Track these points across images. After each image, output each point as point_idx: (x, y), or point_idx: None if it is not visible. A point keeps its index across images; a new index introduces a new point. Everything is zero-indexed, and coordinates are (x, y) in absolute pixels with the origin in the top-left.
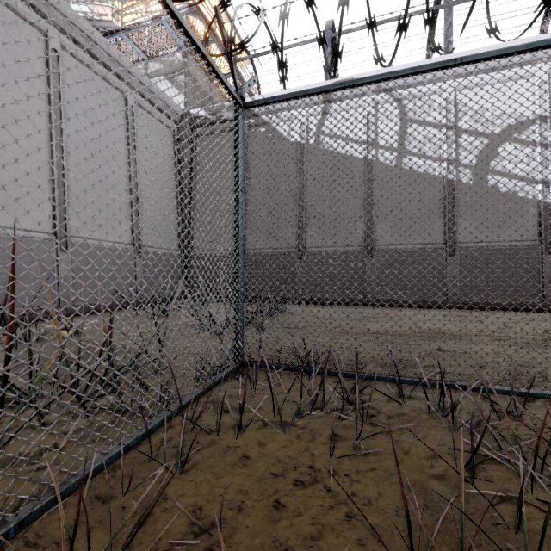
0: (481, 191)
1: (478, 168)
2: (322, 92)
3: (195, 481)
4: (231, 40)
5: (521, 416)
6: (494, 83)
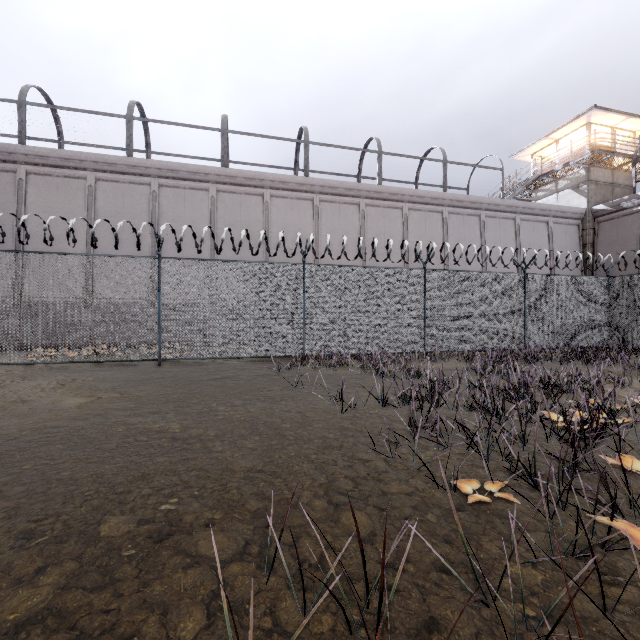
0: None
1: None
2: (634, 275)
3: None
4: (603, 266)
5: None
6: None
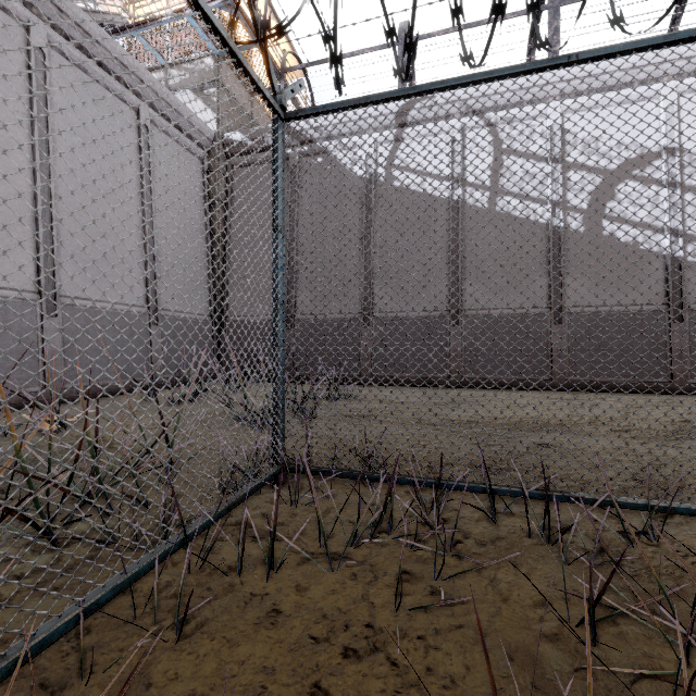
0: (595, 242)
1: (590, 212)
2: (390, 99)
3: (197, 654)
4: (265, 24)
5: (657, 538)
6: (610, 105)
